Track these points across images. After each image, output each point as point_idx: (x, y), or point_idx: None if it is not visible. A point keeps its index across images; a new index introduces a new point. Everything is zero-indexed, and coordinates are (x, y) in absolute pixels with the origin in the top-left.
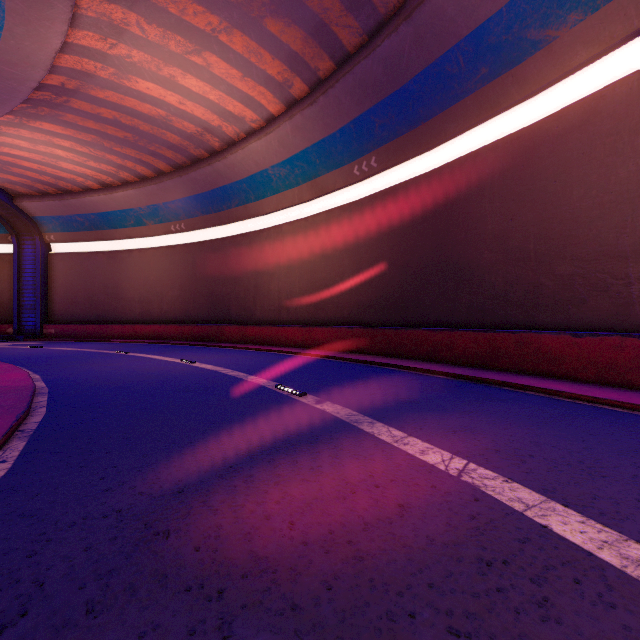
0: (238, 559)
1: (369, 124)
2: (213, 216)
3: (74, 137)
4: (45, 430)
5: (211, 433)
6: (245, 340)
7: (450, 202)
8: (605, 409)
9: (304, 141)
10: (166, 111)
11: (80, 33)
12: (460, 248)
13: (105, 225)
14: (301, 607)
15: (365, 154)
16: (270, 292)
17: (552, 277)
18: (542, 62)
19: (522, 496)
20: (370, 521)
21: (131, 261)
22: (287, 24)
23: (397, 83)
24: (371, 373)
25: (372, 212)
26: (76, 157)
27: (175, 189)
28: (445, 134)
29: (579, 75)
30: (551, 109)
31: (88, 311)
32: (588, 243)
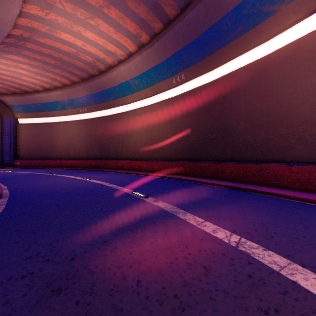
0: (103, 311)
1: (181, 57)
2: (101, 105)
3: (29, 63)
4: (1, 218)
5: (95, 220)
6: (117, 168)
7: (222, 97)
8: (308, 204)
9: (147, 66)
10: (76, 50)
11: (29, 6)
12: (228, 120)
13: (46, 109)
14: None
15: (179, 72)
16: (130, 143)
17: (276, 135)
18: (271, 23)
19: (276, 260)
20: (187, 279)
21: (59, 127)
22: (138, 3)
23: (195, 35)
24: (182, 185)
25: (182, 102)
26: (30, 74)
27: (81, 91)
28: (220, 62)
29: (290, 30)
30: (275, 48)
31: (37, 153)
32: (295, 117)
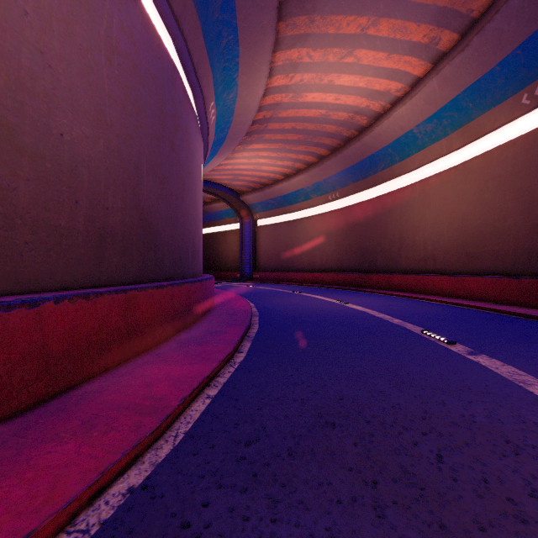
0: (388, 465)
1: None
2: (361, 182)
3: (269, 148)
4: (259, 338)
5: (362, 361)
6: (390, 287)
7: None
8: None
9: (453, 90)
10: (325, 109)
11: (273, 79)
12: None
13: (286, 203)
14: (449, 530)
15: None
16: (415, 243)
17: None
18: None
19: None
20: None
21: (302, 226)
22: None
23: None
24: None
25: None
26: (270, 161)
27: (332, 167)
28: None
29: None
30: None
31: (276, 263)
32: None
